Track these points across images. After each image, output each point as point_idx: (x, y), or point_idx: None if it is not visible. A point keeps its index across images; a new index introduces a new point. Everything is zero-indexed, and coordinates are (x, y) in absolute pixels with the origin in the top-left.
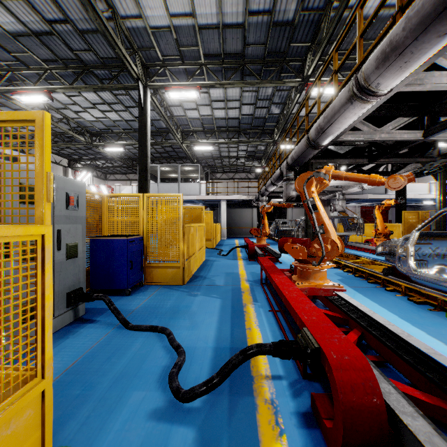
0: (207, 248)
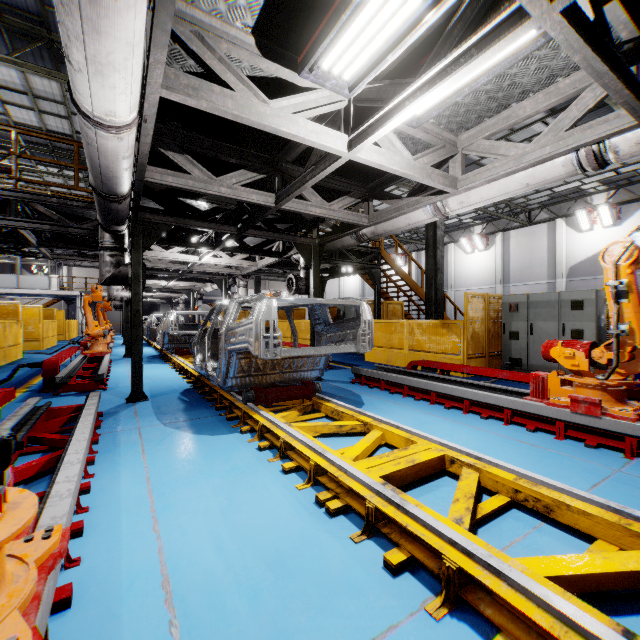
0: (59, 341)
